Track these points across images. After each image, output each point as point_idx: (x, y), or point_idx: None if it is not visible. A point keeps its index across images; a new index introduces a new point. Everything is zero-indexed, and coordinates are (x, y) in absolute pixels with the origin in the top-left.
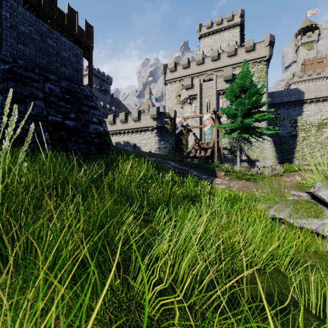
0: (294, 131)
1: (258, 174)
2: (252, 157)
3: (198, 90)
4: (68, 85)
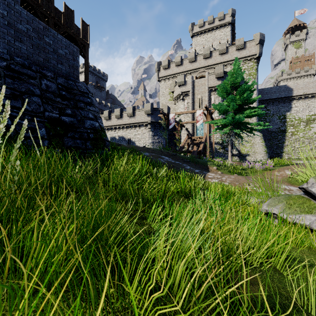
0: (283, 127)
1: (248, 168)
2: (243, 151)
3: (191, 87)
4: (65, 82)
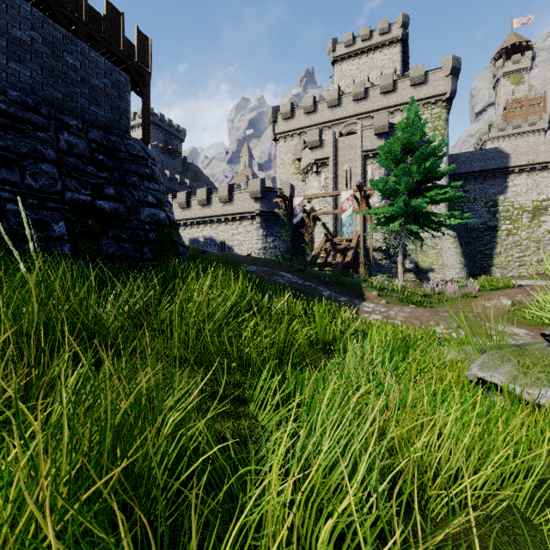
0: (492, 221)
1: (434, 294)
2: (422, 263)
3: (331, 150)
4: (103, 137)
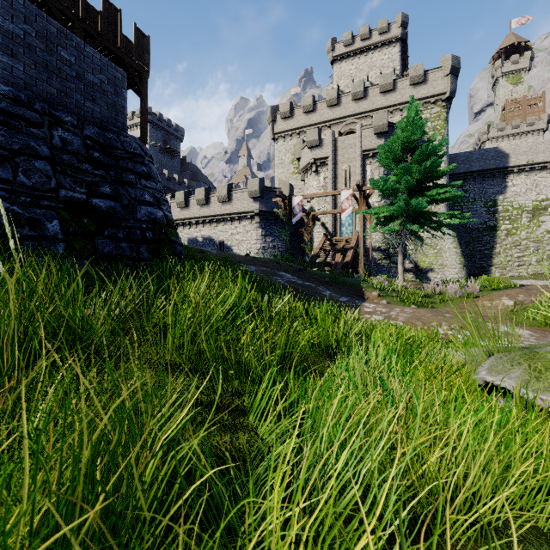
0: (492, 221)
1: (435, 294)
2: (422, 263)
3: (330, 150)
4: (99, 134)
